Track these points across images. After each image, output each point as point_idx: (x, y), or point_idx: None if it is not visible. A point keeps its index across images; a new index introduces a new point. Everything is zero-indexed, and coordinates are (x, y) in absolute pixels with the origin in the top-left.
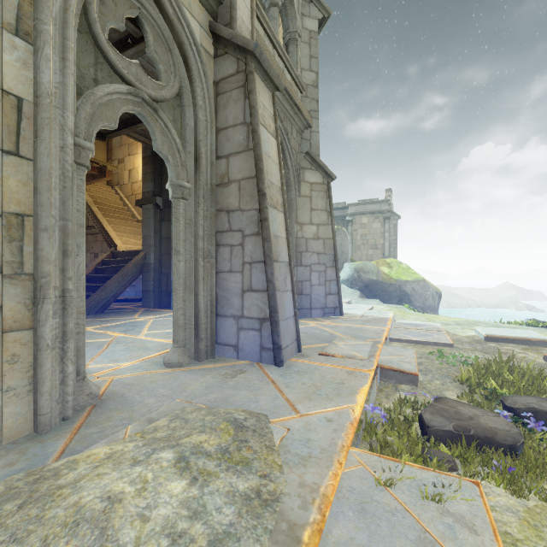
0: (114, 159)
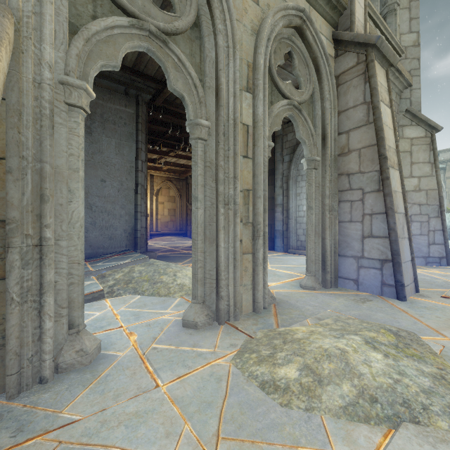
0: None
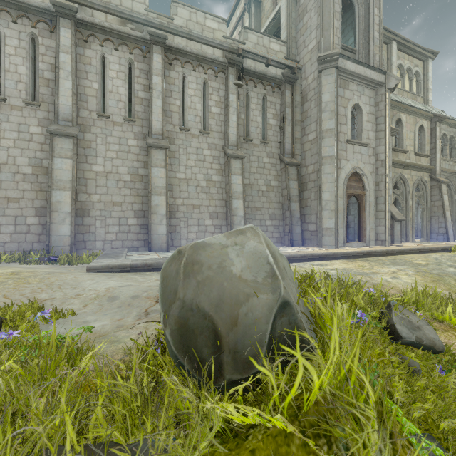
0: None
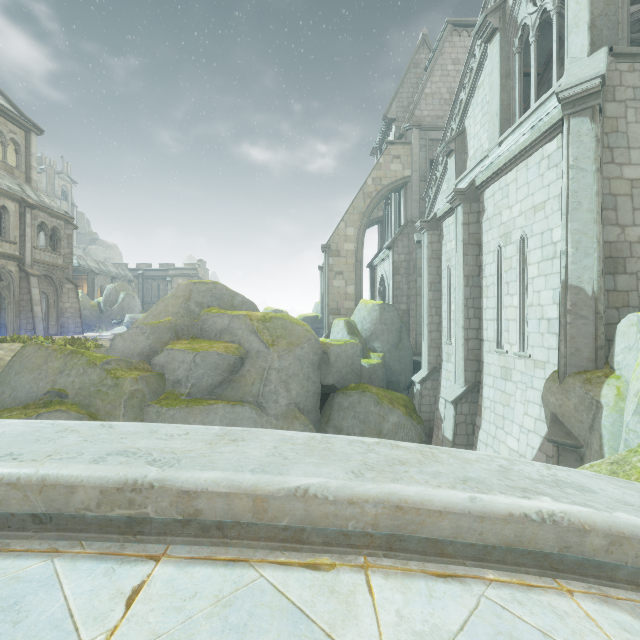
0: None
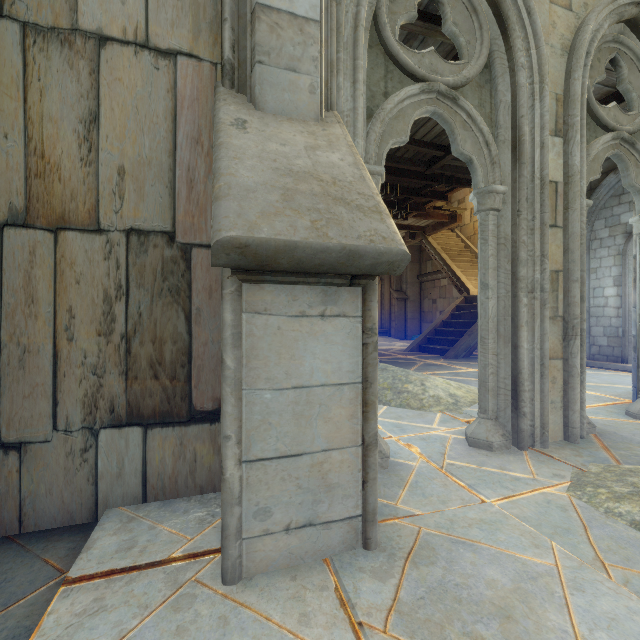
0: (454, 201)
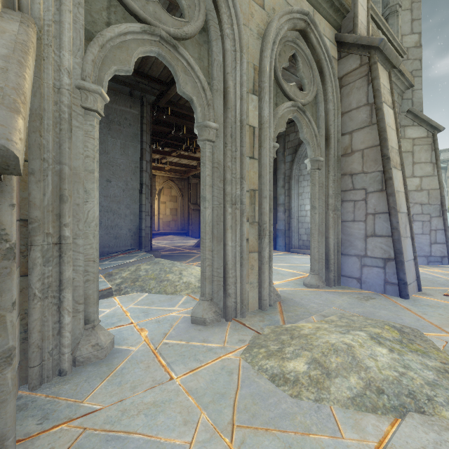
0: None
